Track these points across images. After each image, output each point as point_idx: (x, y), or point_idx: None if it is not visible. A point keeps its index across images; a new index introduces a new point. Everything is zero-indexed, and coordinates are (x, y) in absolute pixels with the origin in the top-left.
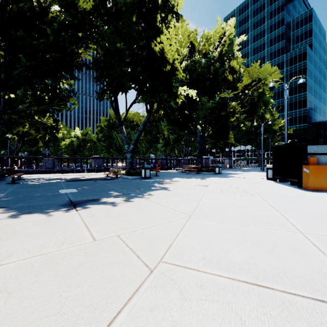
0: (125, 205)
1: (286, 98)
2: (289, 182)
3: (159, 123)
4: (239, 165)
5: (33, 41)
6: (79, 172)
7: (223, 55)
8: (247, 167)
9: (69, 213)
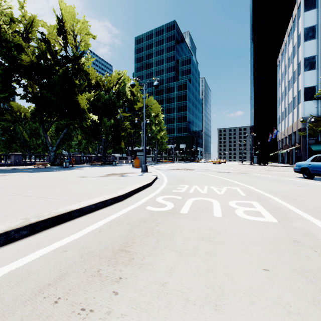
0: (65, 171)
1: (142, 129)
2: None
3: None
4: None
5: None
6: None
7: (120, 91)
8: None
9: (48, 172)
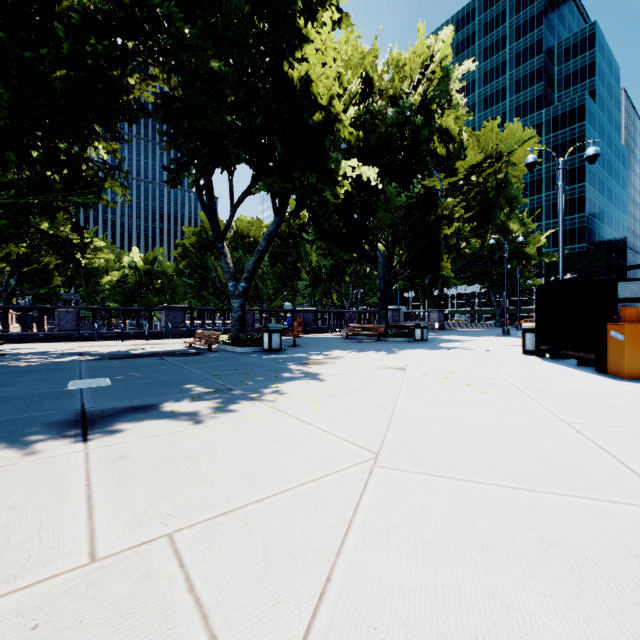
0: (215, 423)
1: (562, 187)
2: (572, 360)
3: (300, 240)
4: (458, 324)
5: (23, 52)
6: (134, 338)
7: (430, 101)
8: (473, 328)
9: (60, 451)
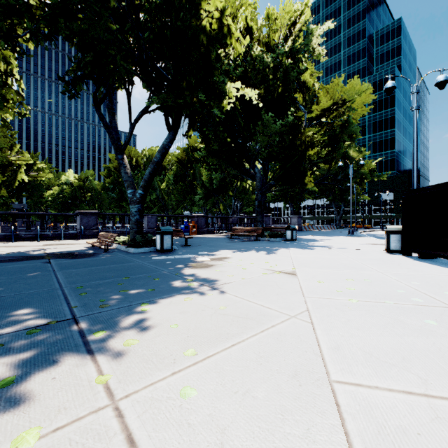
0: None
1: (416, 108)
2: (441, 259)
3: (196, 165)
4: (311, 227)
5: None
6: (51, 239)
7: (296, 51)
8: (322, 229)
9: None
